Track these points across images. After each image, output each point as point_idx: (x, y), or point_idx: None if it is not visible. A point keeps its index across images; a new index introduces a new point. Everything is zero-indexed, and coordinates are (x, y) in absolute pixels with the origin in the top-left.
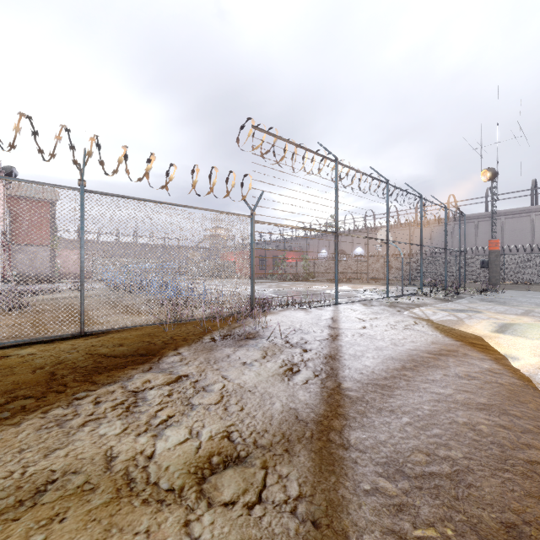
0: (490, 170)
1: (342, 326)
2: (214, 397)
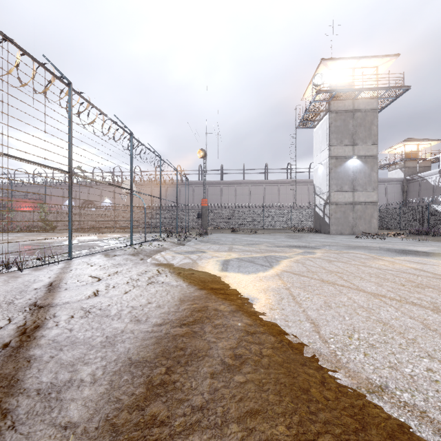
0: (203, 151)
1: (59, 298)
2: None
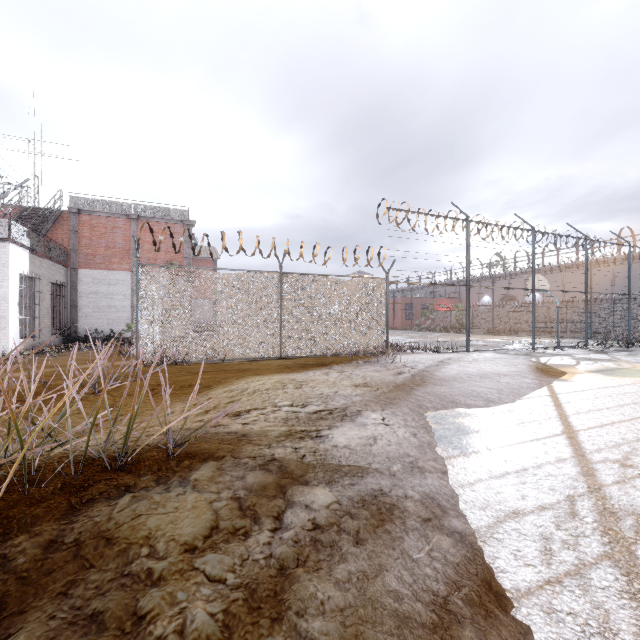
0: None
1: (452, 361)
2: (360, 376)
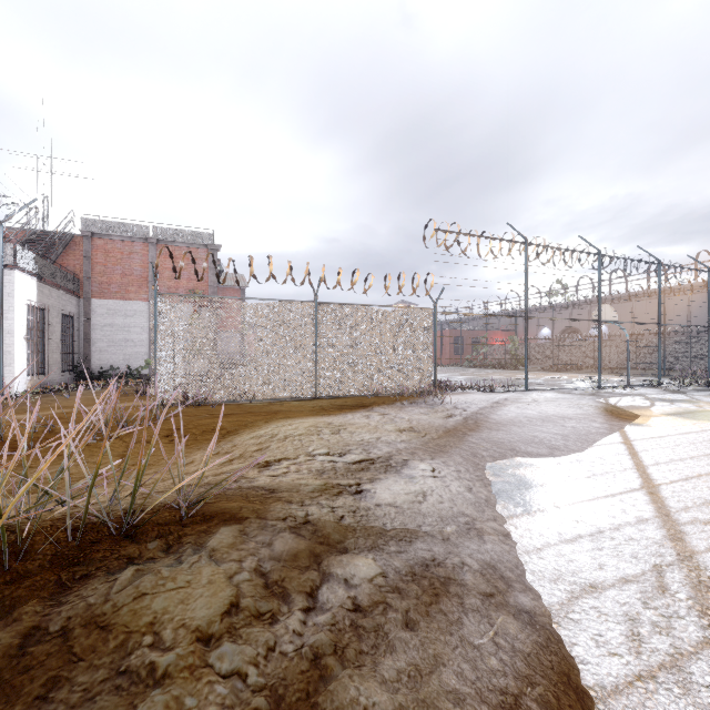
0: None
1: (509, 402)
2: (405, 419)
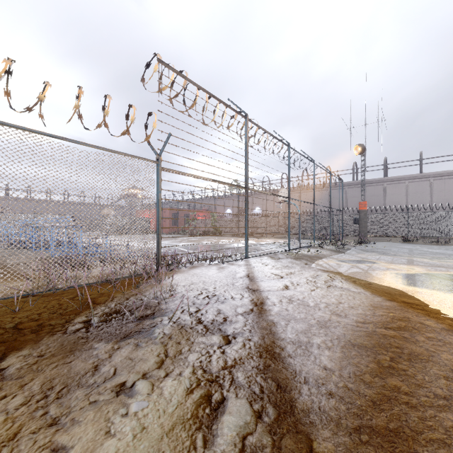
0: (361, 146)
1: (262, 286)
2: None
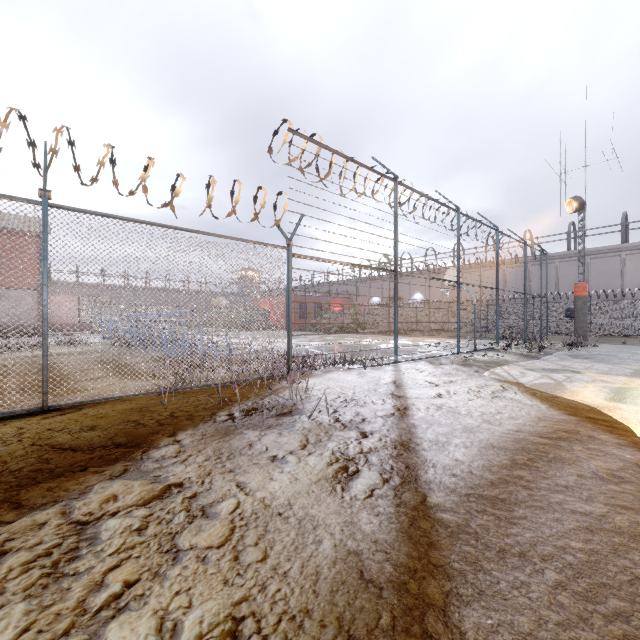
0: (577, 200)
1: (409, 393)
2: (218, 532)
